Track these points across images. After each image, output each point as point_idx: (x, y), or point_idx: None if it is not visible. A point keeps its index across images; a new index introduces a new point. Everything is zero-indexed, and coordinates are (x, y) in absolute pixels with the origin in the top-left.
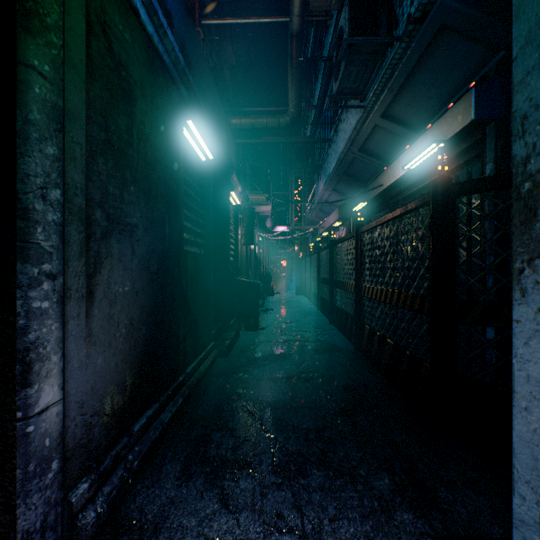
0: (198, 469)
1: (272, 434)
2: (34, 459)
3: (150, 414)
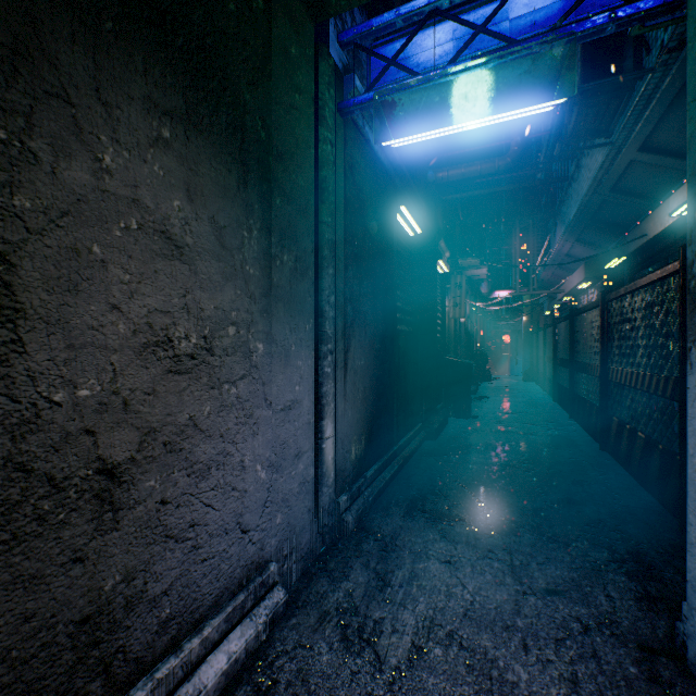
0: (418, 514)
1: (486, 504)
2: (325, 465)
3: (376, 468)
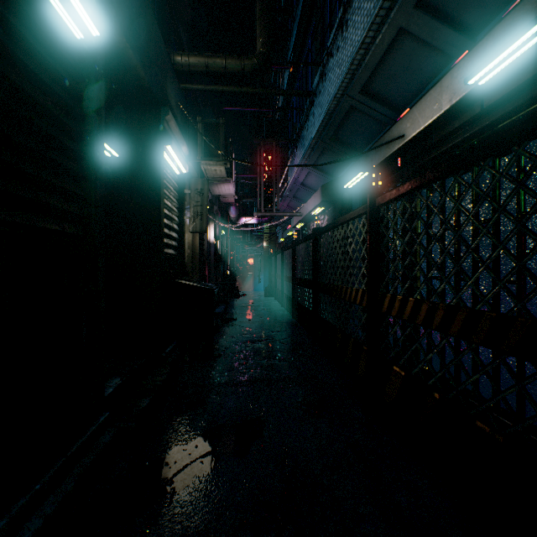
0: None
1: None
2: None
3: None
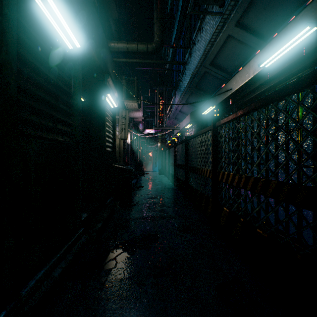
0: None
1: None
2: None
3: None
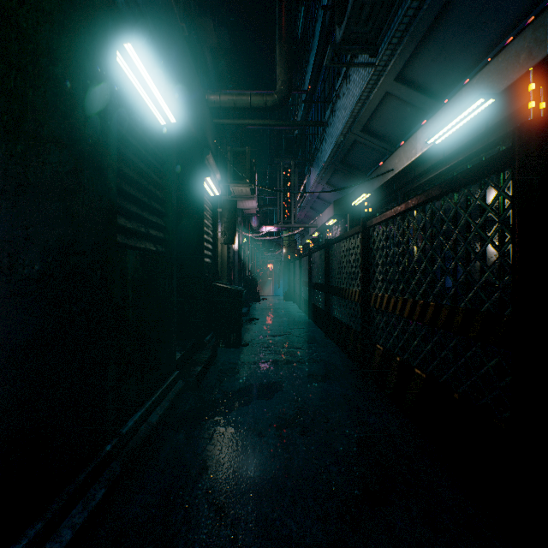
0: None
1: None
2: None
3: None
